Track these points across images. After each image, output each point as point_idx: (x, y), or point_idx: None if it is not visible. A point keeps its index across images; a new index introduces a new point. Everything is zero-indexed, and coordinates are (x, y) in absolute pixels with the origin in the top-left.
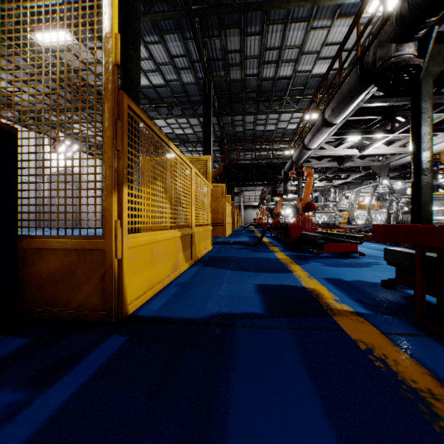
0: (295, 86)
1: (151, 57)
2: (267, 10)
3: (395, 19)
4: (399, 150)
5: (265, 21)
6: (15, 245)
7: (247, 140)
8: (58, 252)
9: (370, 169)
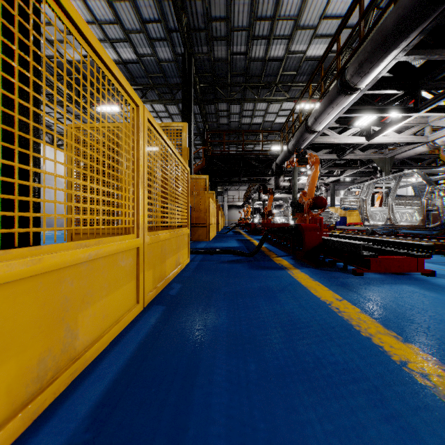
0: (286, 70)
1: (118, 21)
2: None
3: None
4: (411, 138)
5: None
6: None
7: (232, 134)
8: None
9: (370, 164)
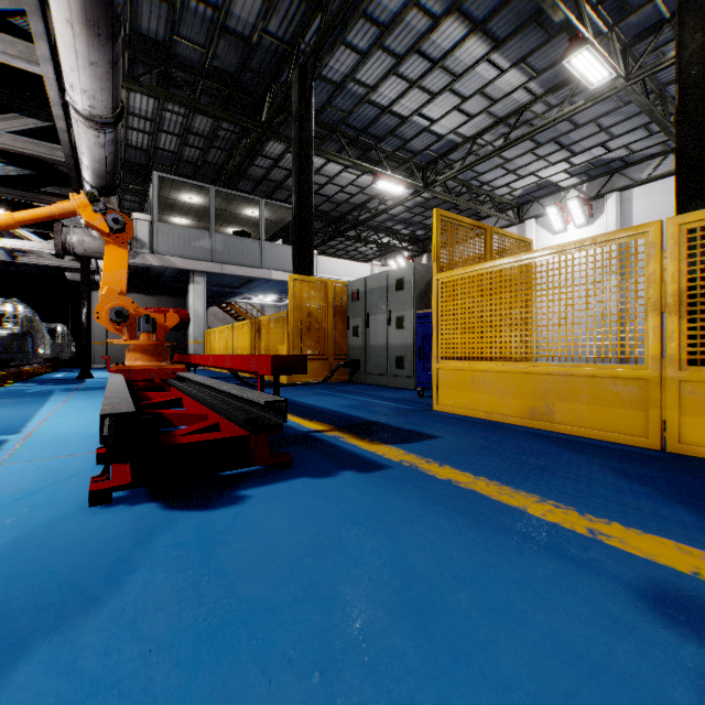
0: None
1: None
2: None
3: None
4: None
5: None
6: None
7: None
8: None
9: None
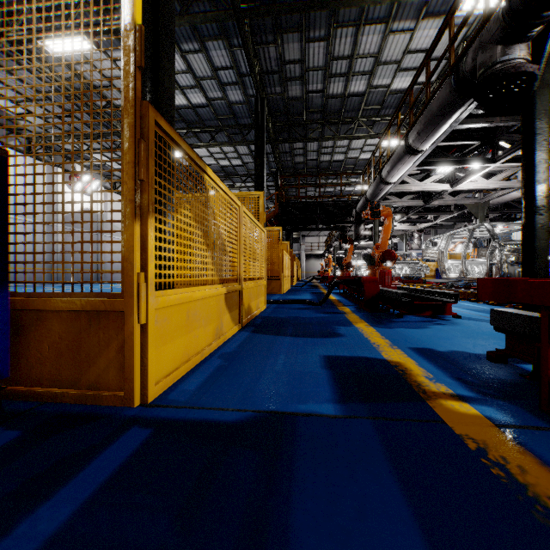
0: (369, 105)
1: (190, 70)
2: (335, 8)
3: (502, 14)
4: (501, 184)
5: (332, 23)
6: (6, 305)
7: (309, 173)
8: (63, 315)
9: (465, 209)
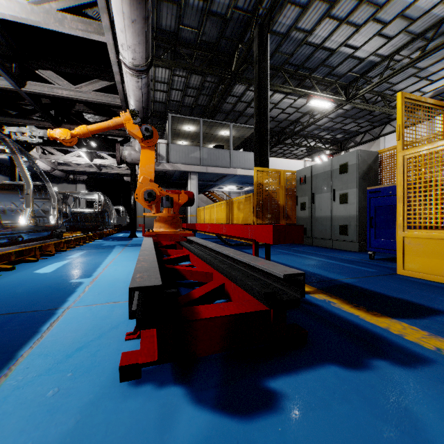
0: None
1: None
2: None
3: None
4: None
5: None
6: None
7: None
8: None
9: None
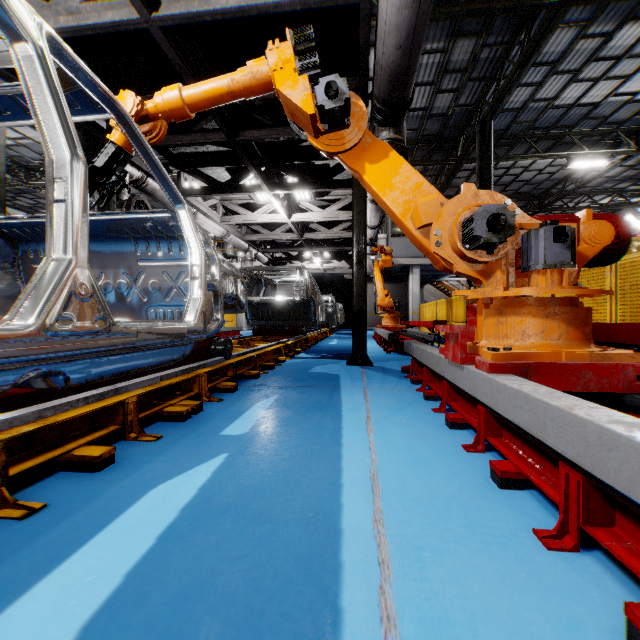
0: None
1: None
2: None
3: None
4: None
5: None
6: None
7: None
8: None
9: None
